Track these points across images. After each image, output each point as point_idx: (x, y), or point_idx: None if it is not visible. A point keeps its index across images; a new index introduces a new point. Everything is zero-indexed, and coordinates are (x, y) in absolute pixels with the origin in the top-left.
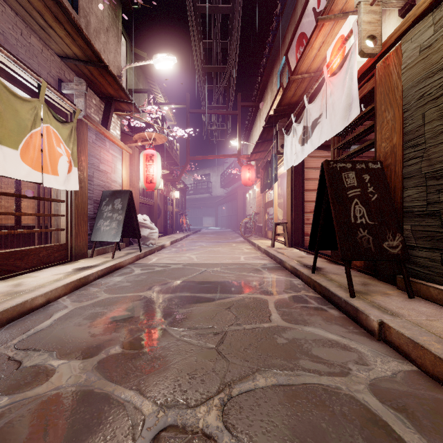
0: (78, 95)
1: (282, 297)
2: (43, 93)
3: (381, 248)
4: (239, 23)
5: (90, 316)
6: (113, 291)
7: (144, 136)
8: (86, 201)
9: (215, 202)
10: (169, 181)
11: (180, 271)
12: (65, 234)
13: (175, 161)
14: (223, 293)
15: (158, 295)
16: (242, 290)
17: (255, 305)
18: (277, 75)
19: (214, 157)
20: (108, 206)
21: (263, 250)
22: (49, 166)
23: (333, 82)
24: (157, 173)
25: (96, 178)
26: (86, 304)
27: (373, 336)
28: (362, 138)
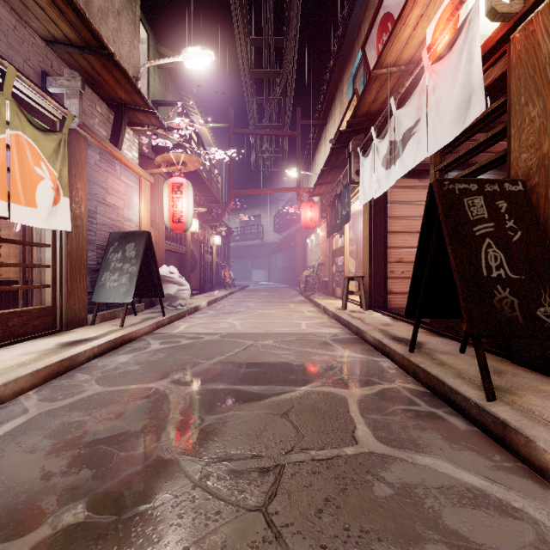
0: (70, 95)
1: (368, 391)
2: (11, 85)
3: (533, 318)
4: (299, 9)
5: (57, 431)
6: (109, 379)
7: (169, 158)
8: (84, 245)
9: (267, 250)
10: (207, 222)
11: (215, 346)
12: (51, 293)
13: (215, 197)
14: (276, 383)
15: (176, 387)
16: (306, 378)
17: (328, 408)
18: (349, 81)
19: (266, 191)
20: (117, 253)
21: (331, 314)
22: (21, 193)
23: (438, 70)
24: (187, 209)
25: (101, 215)
26: (60, 405)
27: (544, 478)
28: (467, 160)
